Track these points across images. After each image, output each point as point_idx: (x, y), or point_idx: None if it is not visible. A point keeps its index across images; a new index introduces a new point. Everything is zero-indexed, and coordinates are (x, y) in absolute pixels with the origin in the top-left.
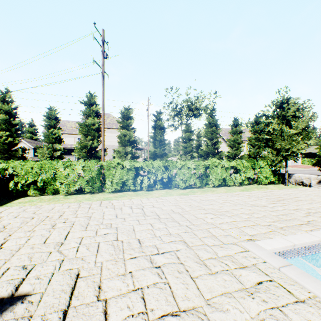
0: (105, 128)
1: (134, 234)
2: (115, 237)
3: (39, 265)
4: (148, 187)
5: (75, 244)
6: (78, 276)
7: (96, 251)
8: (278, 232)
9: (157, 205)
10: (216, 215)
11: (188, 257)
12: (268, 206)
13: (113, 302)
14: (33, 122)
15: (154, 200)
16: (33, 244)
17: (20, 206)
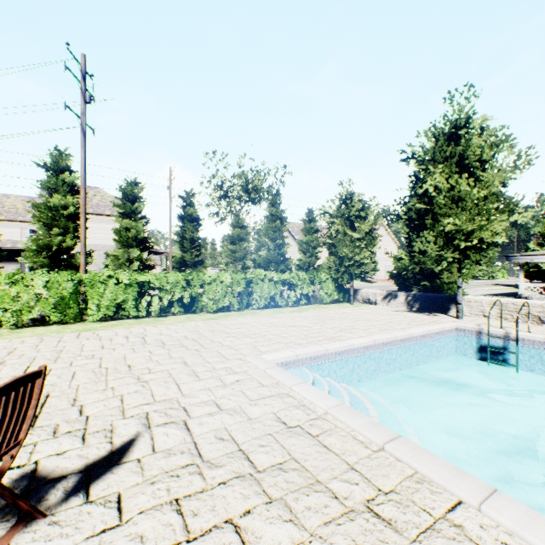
0: (89, 214)
1: (125, 361)
2: (98, 365)
3: None
4: (162, 313)
5: None
6: (49, 396)
7: (71, 378)
8: (293, 347)
9: (167, 332)
10: (239, 338)
11: (182, 372)
12: (307, 326)
13: (90, 405)
14: None
15: (164, 328)
16: None
17: None
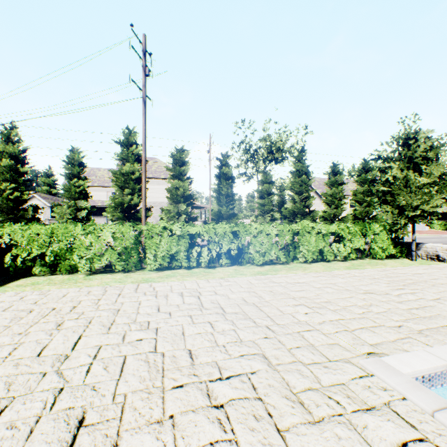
0: (149, 178)
1: (183, 341)
2: (153, 346)
3: (21, 398)
4: (209, 263)
5: (87, 359)
6: (81, 423)
7: (119, 372)
8: (415, 339)
9: (222, 291)
10: (313, 308)
11: (271, 385)
12: (392, 293)
13: None
14: (51, 170)
15: (216, 283)
16: (21, 358)
17: (18, 291)
